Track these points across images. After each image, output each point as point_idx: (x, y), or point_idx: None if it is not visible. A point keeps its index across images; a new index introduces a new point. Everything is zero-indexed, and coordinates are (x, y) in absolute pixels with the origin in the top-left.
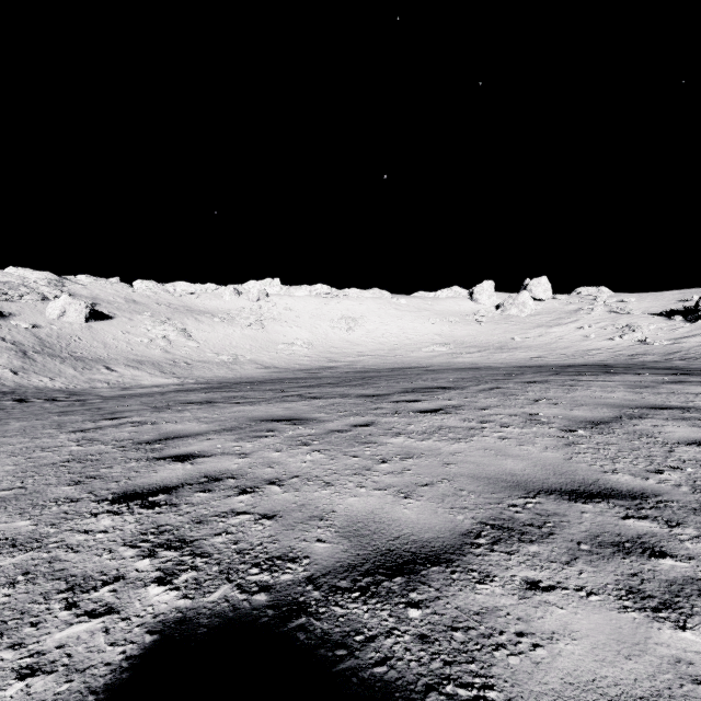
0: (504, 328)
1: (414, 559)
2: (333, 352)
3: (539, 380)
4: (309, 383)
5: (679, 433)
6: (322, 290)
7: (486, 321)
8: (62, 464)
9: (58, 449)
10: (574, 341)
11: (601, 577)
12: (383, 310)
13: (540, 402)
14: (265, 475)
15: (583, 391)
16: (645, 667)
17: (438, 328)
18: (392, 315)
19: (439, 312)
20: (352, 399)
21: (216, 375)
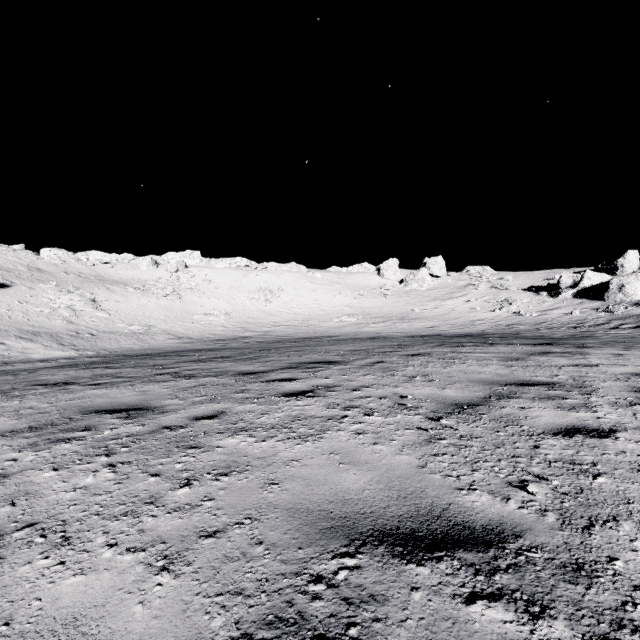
0: (406, 300)
1: None
2: (249, 322)
3: (423, 352)
4: (202, 357)
5: (545, 417)
6: (242, 263)
7: (391, 294)
8: None
9: None
10: (463, 312)
11: None
12: (299, 283)
13: (416, 379)
14: None
15: (460, 365)
16: None
17: (349, 300)
18: (307, 288)
19: (350, 286)
20: (226, 377)
21: (122, 346)
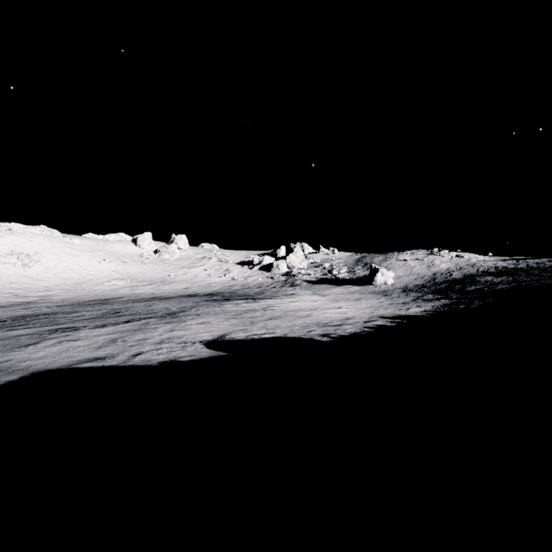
0: (163, 268)
1: (222, 336)
2: (15, 287)
3: (210, 305)
4: (90, 316)
5: (248, 316)
6: None
7: (150, 262)
8: (103, 348)
9: (75, 350)
10: (204, 277)
11: (242, 332)
12: (59, 248)
13: (217, 313)
14: (179, 336)
15: (226, 308)
16: (247, 335)
17: (114, 266)
18: (69, 254)
19: (112, 253)
20: (151, 319)
21: None
